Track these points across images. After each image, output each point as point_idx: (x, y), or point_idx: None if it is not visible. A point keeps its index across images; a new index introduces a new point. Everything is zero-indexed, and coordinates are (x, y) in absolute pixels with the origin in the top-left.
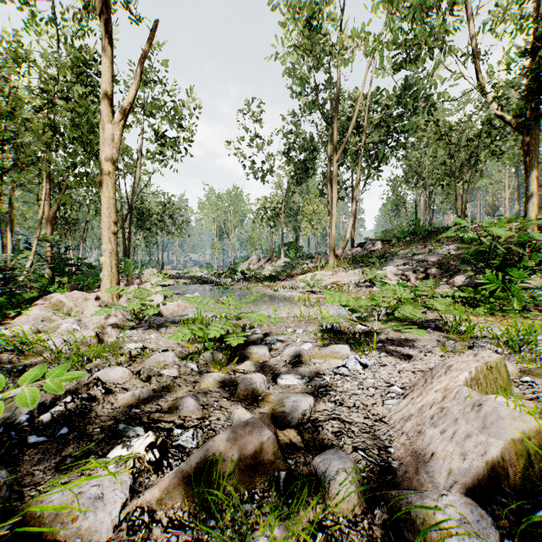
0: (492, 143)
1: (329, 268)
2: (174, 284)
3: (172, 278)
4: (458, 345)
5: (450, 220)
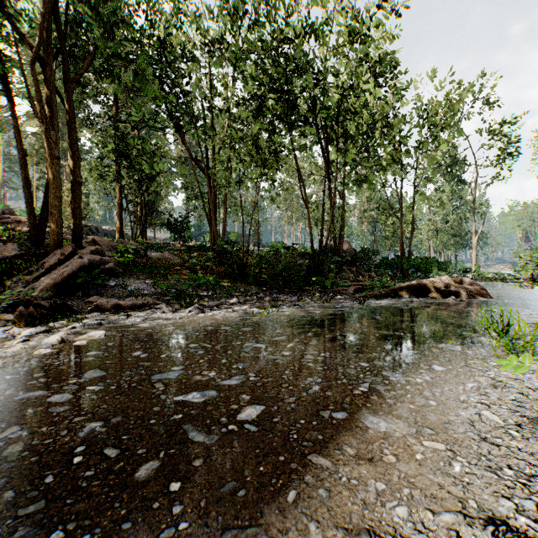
0: None
1: None
2: None
3: None
4: None
5: None
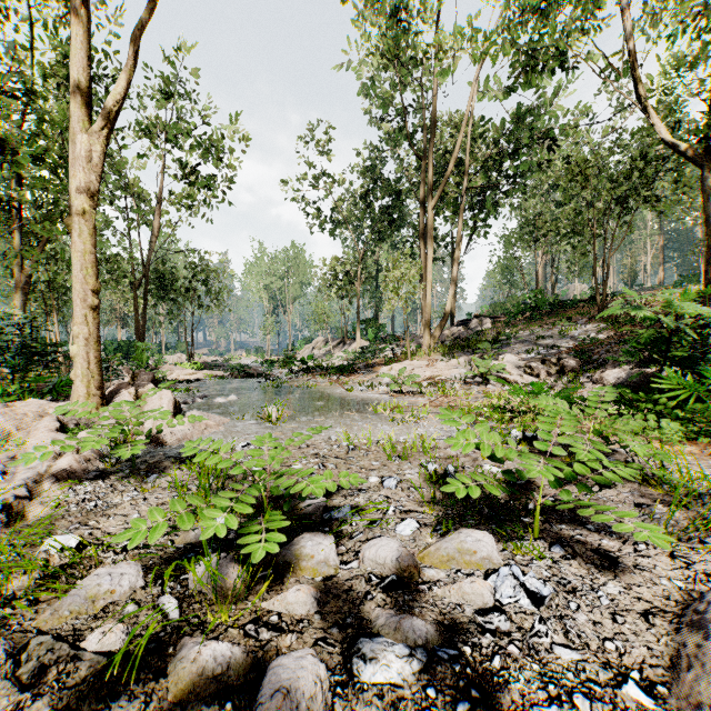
0: (645, 186)
1: (422, 355)
2: (207, 377)
3: (207, 367)
4: (700, 532)
5: (577, 290)
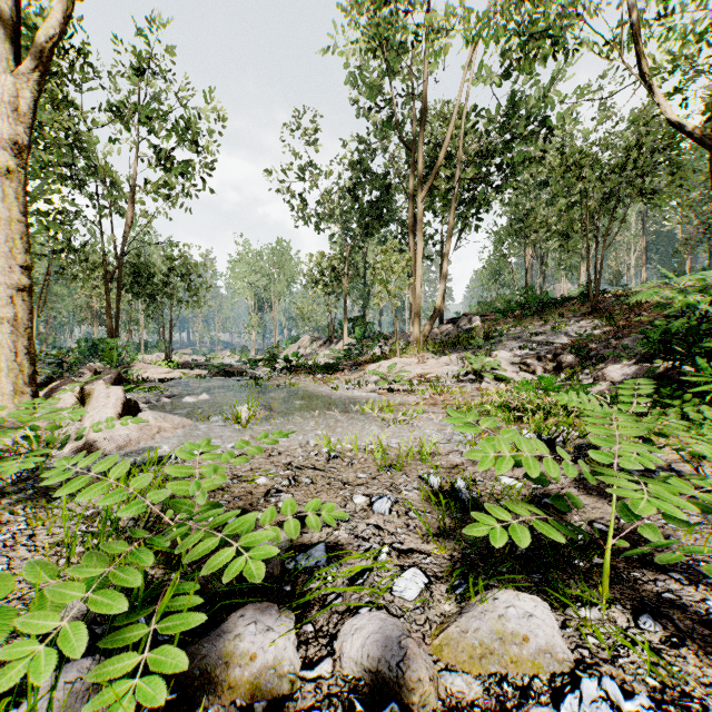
0: (640, 177)
1: (411, 352)
2: (183, 376)
3: (187, 366)
4: None
5: (563, 290)
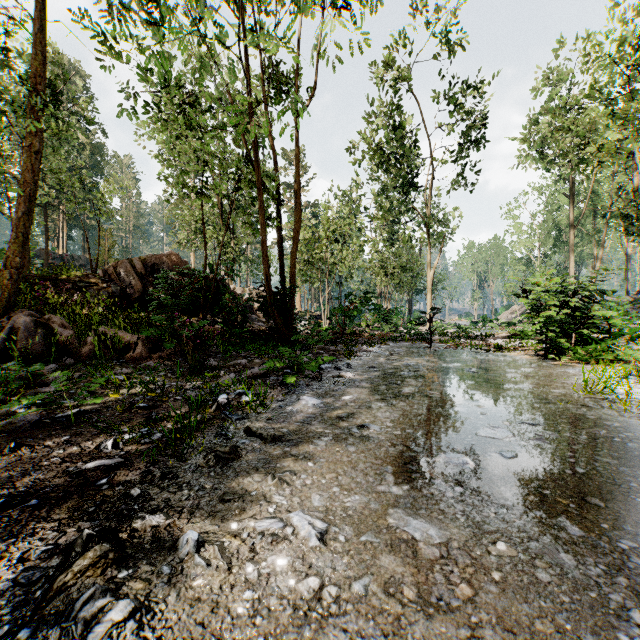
0: None
1: None
2: None
3: None
4: None
5: None
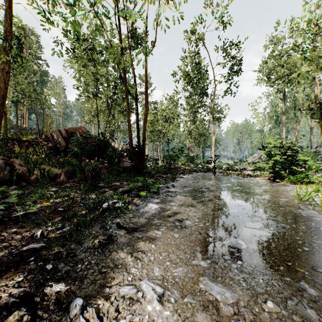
0: None
1: None
2: None
3: None
4: None
5: None
